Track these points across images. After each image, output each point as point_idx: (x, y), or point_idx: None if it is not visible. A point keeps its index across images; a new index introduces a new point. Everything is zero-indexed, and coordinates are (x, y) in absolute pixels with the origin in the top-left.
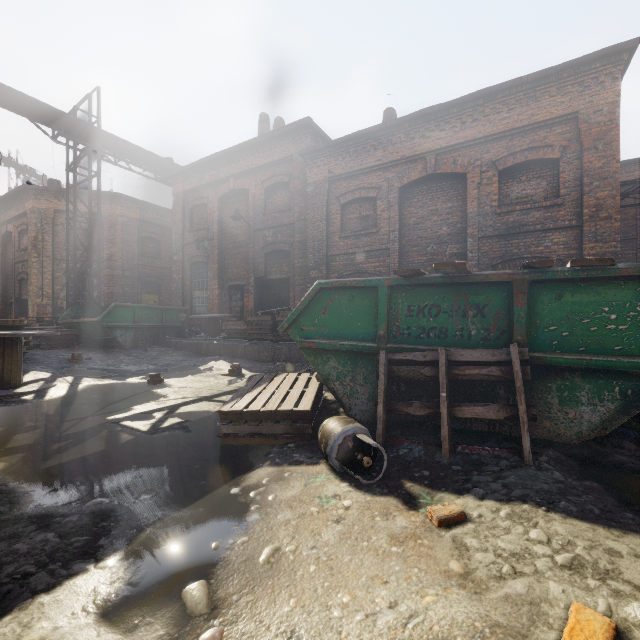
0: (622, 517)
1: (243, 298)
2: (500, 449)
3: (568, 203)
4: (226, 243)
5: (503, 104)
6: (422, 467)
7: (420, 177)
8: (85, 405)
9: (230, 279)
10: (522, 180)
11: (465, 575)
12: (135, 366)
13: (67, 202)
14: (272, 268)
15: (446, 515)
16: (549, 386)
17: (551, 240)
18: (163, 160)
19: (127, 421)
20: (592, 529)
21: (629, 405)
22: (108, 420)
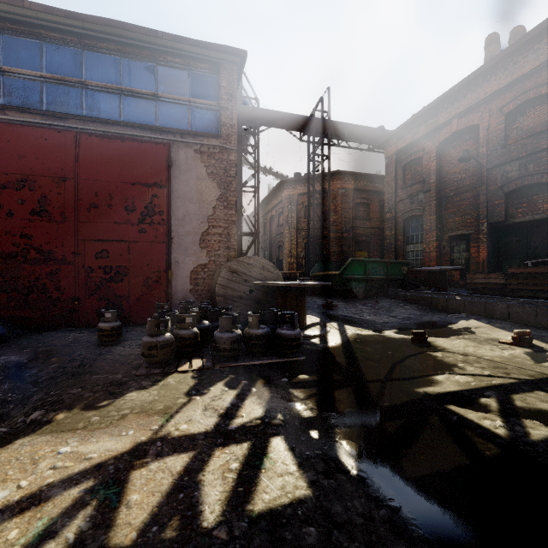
0: None
1: (468, 249)
2: None
3: None
4: (445, 191)
5: None
6: None
7: None
8: (368, 360)
9: (450, 229)
10: None
11: None
12: (376, 317)
13: (308, 184)
14: (516, 209)
15: None
16: None
17: None
18: (375, 130)
19: (452, 405)
20: None
21: None
22: (420, 394)
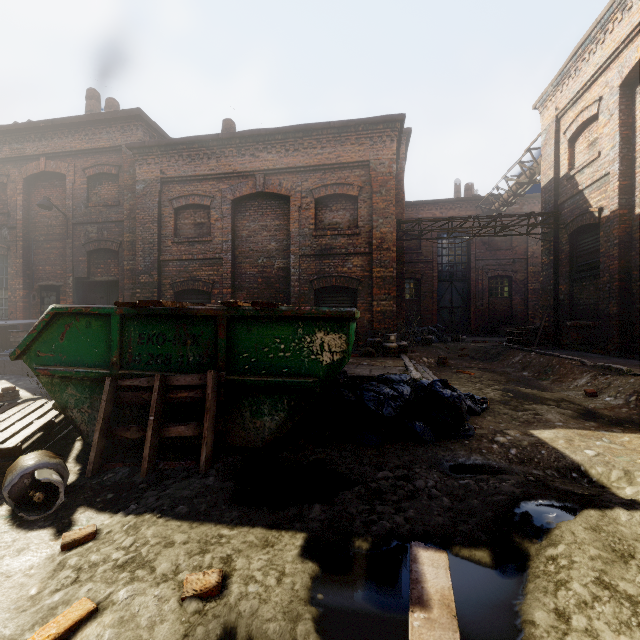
0: (217, 510)
1: (60, 301)
2: (191, 462)
3: (364, 234)
4: (36, 234)
5: (318, 141)
6: (113, 490)
7: (251, 193)
8: None
9: (41, 278)
10: (333, 209)
11: (35, 595)
12: None
13: None
14: (97, 268)
15: (73, 539)
16: (244, 402)
17: (352, 263)
18: None
19: None
20: (179, 526)
21: (293, 413)
22: None
